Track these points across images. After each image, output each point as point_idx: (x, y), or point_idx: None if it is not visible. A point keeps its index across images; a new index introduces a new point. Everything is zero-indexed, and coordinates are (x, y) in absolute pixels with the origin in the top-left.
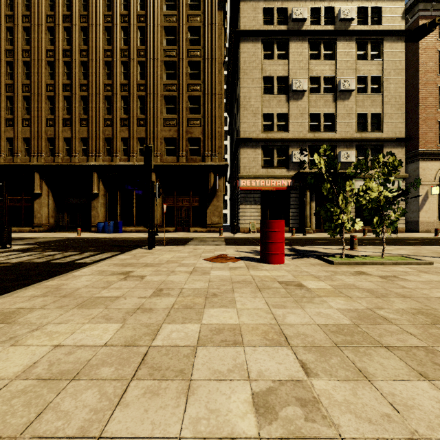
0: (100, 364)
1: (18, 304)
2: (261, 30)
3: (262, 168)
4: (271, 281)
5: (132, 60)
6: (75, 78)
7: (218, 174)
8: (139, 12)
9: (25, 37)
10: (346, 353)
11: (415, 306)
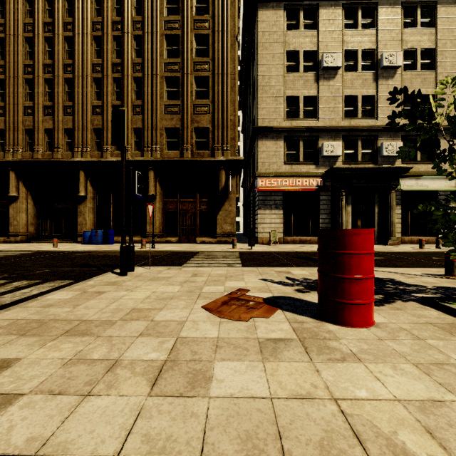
0: None
1: None
2: None
3: (285, 164)
4: None
5: (126, 33)
6: (58, 56)
7: (231, 172)
8: None
9: None
10: None
11: None
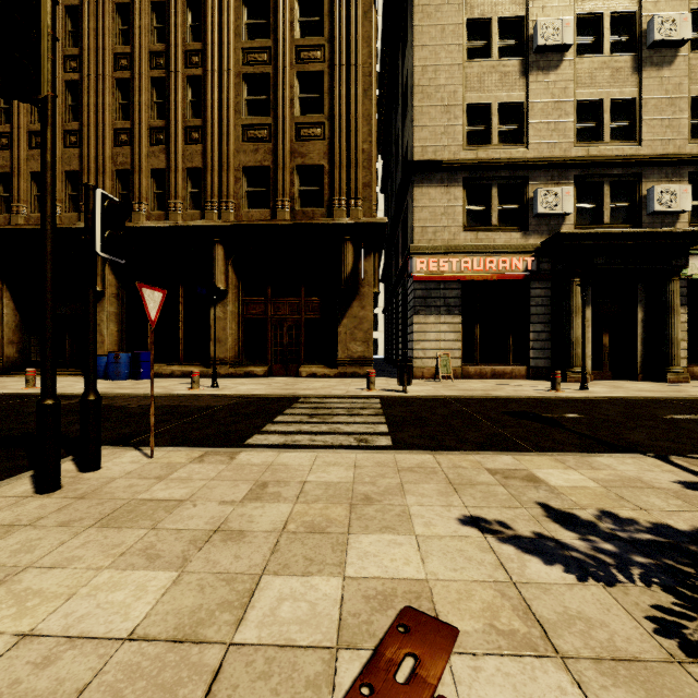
0: None
1: None
2: None
3: (464, 231)
4: None
5: None
6: None
7: (364, 247)
8: None
9: None
10: None
11: None
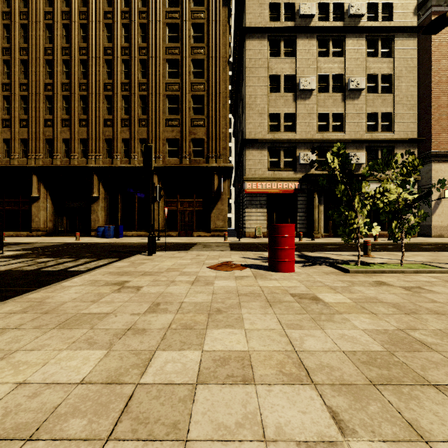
0: (69, 412)
1: None
2: (267, 27)
3: (268, 170)
4: (282, 293)
5: (133, 58)
6: (75, 76)
7: (223, 177)
8: (140, 8)
9: (23, 34)
10: (386, 396)
11: None
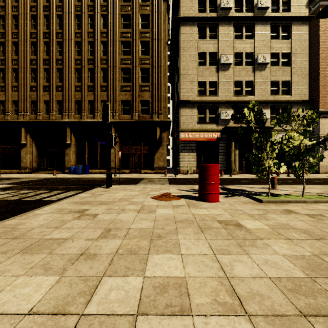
0: None
1: None
2: (196, 16)
3: (197, 124)
4: (211, 220)
5: (96, 40)
6: (53, 54)
7: (163, 129)
8: (102, 3)
9: (14, 23)
10: None
11: None
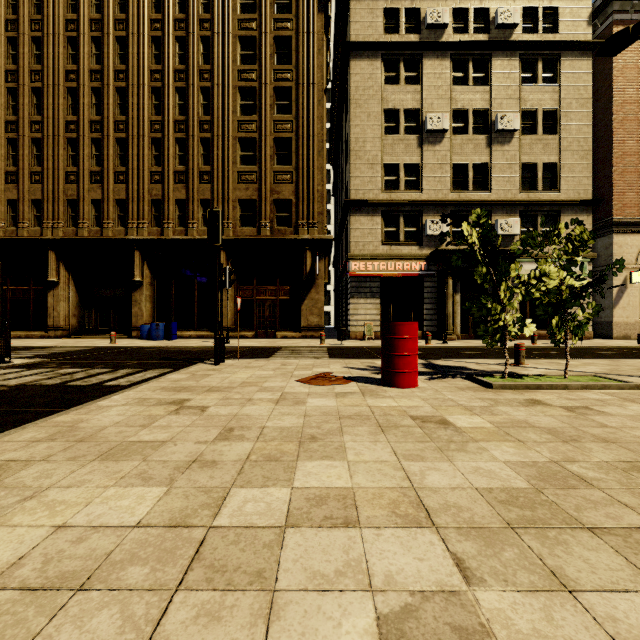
0: (126, 560)
1: (8, 453)
2: (381, 42)
3: (382, 245)
4: (399, 415)
5: (191, 85)
6: (109, 111)
7: (318, 254)
8: (201, 15)
9: (35, 52)
10: (526, 541)
11: (626, 458)
